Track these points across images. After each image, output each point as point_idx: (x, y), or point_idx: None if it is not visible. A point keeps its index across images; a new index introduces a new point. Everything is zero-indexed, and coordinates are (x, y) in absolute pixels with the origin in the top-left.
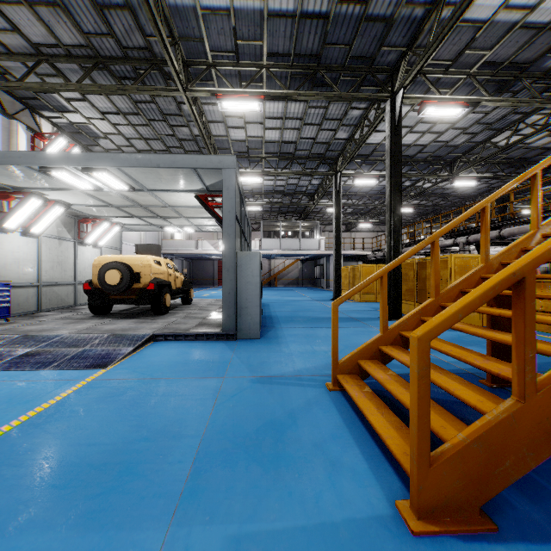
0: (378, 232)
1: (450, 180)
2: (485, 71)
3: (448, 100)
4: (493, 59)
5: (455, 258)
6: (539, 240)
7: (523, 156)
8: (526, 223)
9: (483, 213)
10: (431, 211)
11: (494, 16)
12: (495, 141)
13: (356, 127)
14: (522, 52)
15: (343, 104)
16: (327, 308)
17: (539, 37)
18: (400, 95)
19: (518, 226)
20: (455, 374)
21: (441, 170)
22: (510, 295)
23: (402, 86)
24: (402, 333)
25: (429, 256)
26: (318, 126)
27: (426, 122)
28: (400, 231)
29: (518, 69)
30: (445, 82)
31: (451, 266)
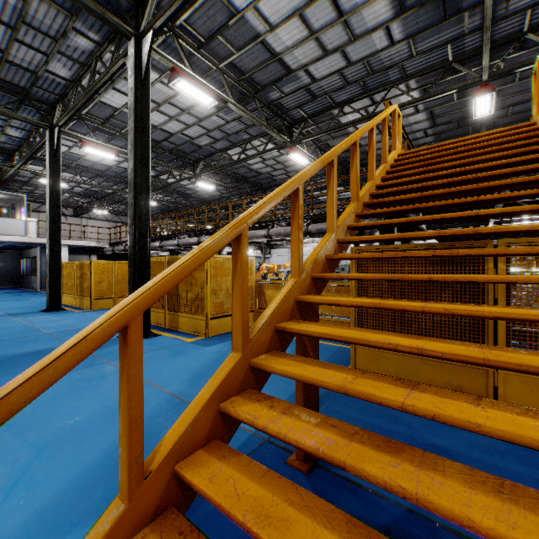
0: (118, 223)
1: (192, 181)
2: (231, 73)
3: (200, 82)
4: (239, 65)
5: (211, 259)
6: (336, 246)
7: (246, 175)
8: (253, 229)
9: (296, 198)
10: (174, 208)
11: (246, 11)
12: (230, 154)
13: (85, 68)
14: (259, 72)
15: (60, 14)
16: (29, 331)
17: (271, 64)
18: (149, 40)
19: (250, 231)
20: (252, 455)
21: (185, 167)
22: (378, 346)
23: (151, 27)
24: (184, 475)
25: (172, 252)
26: (12, 31)
27: (175, 105)
28: (149, 220)
29: (254, 88)
30: (196, 64)
31: (208, 268)
